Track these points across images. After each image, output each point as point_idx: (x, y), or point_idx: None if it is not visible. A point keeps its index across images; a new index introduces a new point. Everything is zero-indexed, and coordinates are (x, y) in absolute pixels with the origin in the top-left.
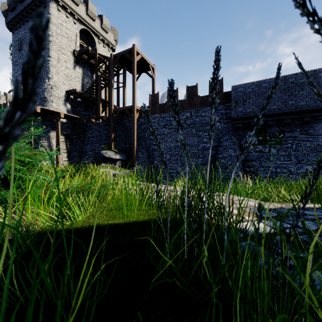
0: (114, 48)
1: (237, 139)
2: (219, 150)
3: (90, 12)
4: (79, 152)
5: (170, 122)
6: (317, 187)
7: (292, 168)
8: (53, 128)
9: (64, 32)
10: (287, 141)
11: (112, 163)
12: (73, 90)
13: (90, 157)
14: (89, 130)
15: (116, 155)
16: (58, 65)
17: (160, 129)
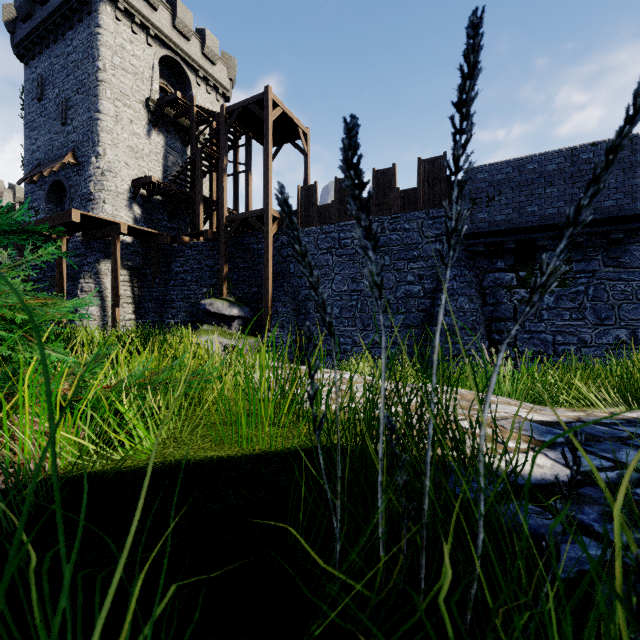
0: (228, 94)
1: (475, 276)
2: (438, 299)
3: (181, 22)
4: (159, 302)
5: (341, 241)
6: None
7: (587, 335)
8: (105, 255)
9: (128, 63)
10: (577, 279)
11: (224, 324)
12: (145, 179)
13: (181, 313)
14: (179, 259)
15: (232, 308)
16: (116, 128)
17: (320, 256)
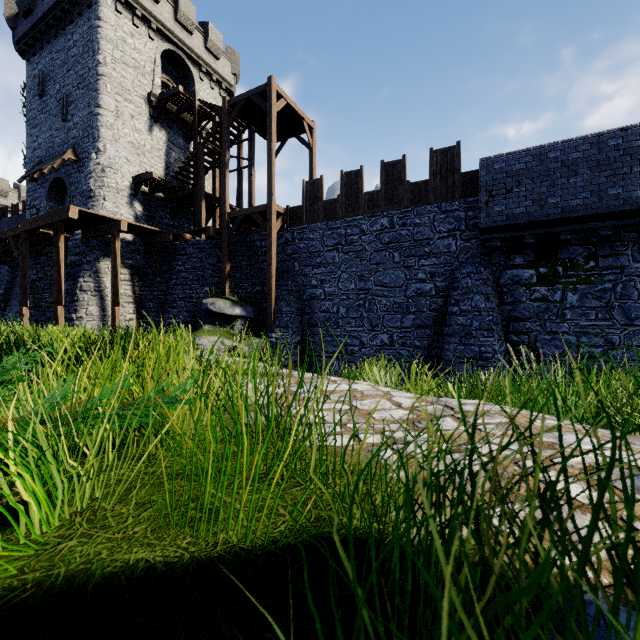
0: (232, 89)
1: (491, 273)
2: (451, 297)
3: (183, 15)
4: (160, 301)
5: (347, 237)
6: None
7: (615, 336)
8: (105, 253)
9: (130, 56)
10: (604, 276)
11: (226, 324)
12: (146, 175)
13: (182, 313)
14: (180, 257)
15: (234, 307)
16: (117, 123)
17: (326, 253)
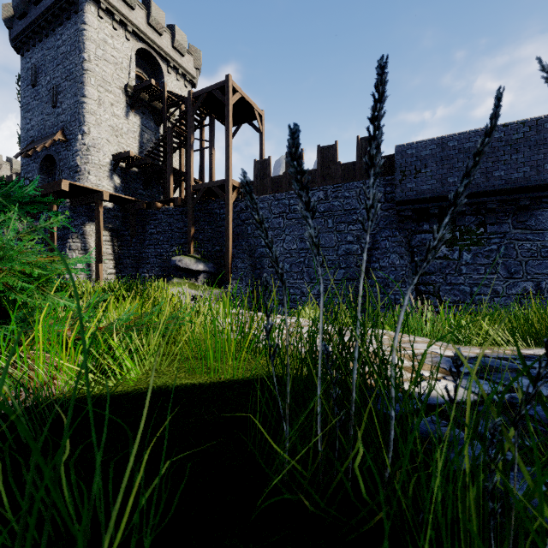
0: (195, 81)
1: (404, 237)
2: (373, 256)
3: (154, 20)
4: (135, 258)
5: (291, 207)
6: (545, 319)
7: (499, 287)
8: (90, 218)
9: (110, 54)
10: (491, 239)
11: (191, 277)
12: (124, 154)
13: (154, 268)
14: (152, 222)
15: (198, 264)
16: (99, 110)
17: (273, 220)
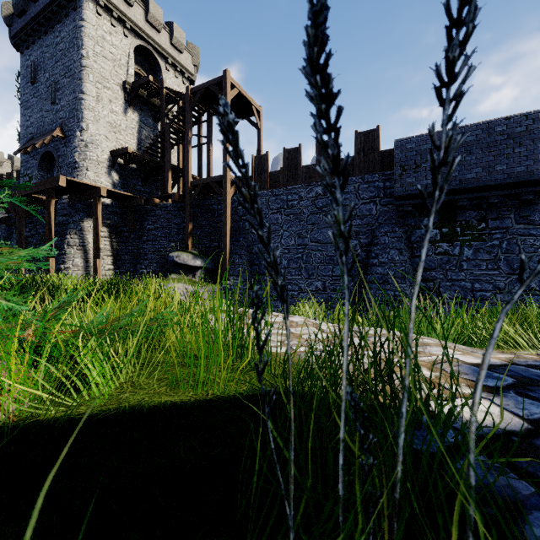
0: (193, 78)
1: (404, 232)
2: (372, 252)
3: (152, 17)
4: (133, 254)
5: (289, 202)
6: None
7: (501, 283)
8: (88, 214)
9: (108, 51)
10: (492, 235)
11: (189, 273)
12: (122, 150)
13: (152, 264)
14: (150, 218)
15: (196, 259)
16: (98, 106)
17: (271, 215)
